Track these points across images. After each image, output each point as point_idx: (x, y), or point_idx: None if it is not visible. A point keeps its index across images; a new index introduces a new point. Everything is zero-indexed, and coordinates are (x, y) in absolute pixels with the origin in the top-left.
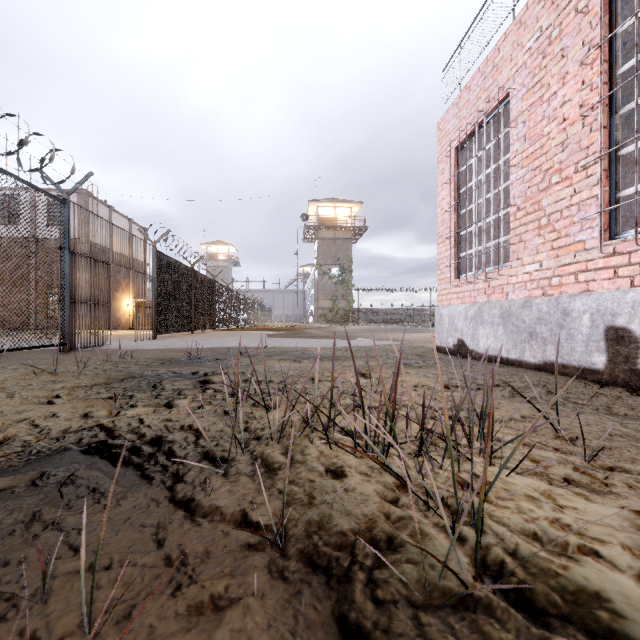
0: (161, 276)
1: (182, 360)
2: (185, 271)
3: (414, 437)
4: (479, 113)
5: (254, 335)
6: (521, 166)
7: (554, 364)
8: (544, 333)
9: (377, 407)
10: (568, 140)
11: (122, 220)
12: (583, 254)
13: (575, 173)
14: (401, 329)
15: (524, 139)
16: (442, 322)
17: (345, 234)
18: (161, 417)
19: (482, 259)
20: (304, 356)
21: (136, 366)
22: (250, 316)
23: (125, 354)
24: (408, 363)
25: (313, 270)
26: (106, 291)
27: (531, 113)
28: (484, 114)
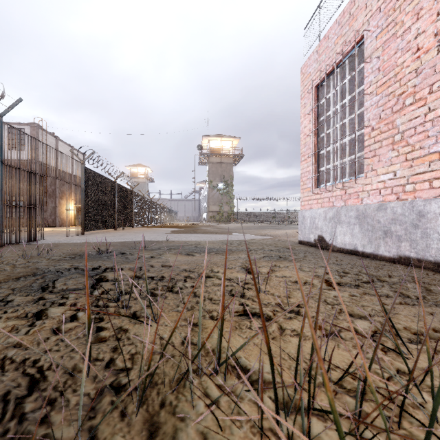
0: (89, 186)
1: (92, 254)
2: (109, 183)
3: (334, 383)
4: (336, 55)
5: (161, 231)
6: (375, 93)
7: (409, 258)
8: (399, 232)
9: (270, 317)
10: (422, 66)
11: (66, 147)
12: (438, 163)
13: (430, 94)
14: (268, 226)
15: (378, 71)
16: (305, 222)
17: (228, 160)
18: (10, 342)
19: (339, 172)
20: (197, 250)
21: (46, 261)
22: (161, 217)
23: (43, 249)
24: (283, 256)
25: (206, 185)
26: (53, 199)
27: (385, 48)
28: (342, 54)
